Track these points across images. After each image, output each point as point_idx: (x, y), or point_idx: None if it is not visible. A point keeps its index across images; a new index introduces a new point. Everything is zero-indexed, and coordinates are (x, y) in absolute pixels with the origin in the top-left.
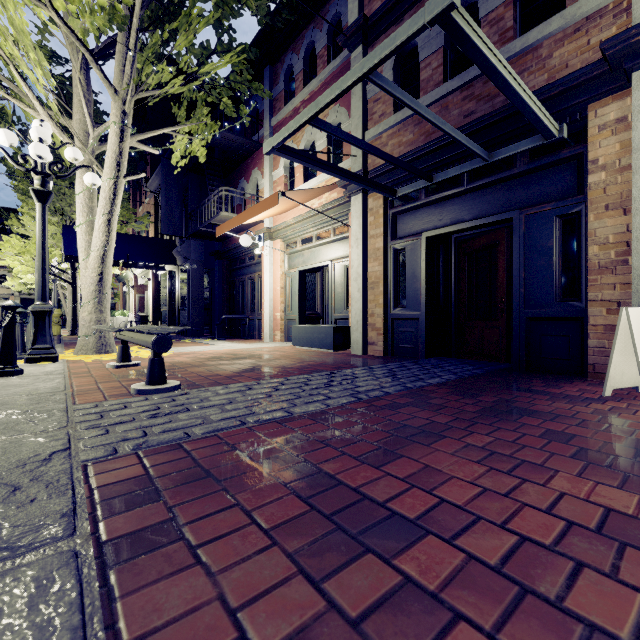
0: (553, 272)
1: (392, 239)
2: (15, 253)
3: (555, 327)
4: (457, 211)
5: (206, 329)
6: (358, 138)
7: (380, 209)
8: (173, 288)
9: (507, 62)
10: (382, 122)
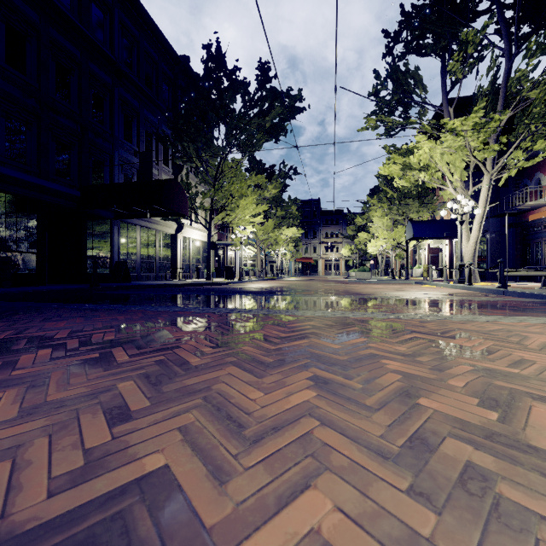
0: None
1: None
2: (383, 238)
3: None
4: None
5: None
6: None
7: None
8: None
9: None
10: None
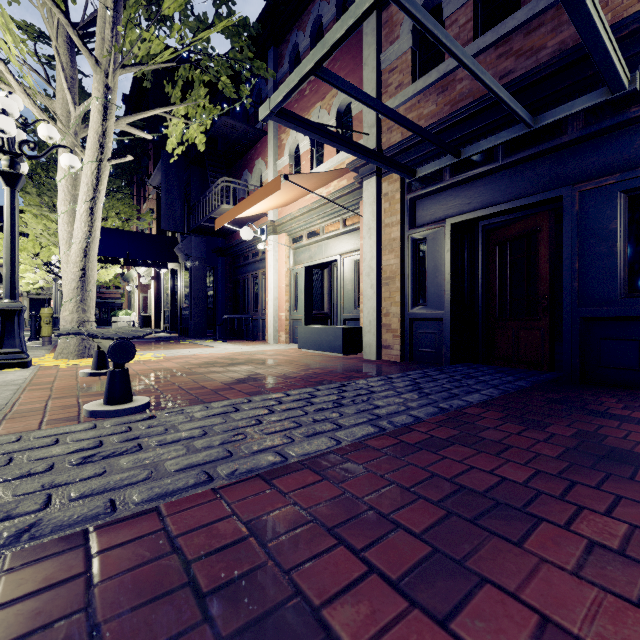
0: (617, 261)
1: (410, 228)
2: None
3: (620, 329)
4: (489, 192)
5: (210, 329)
6: (374, 98)
7: (396, 194)
8: (176, 287)
9: (556, 5)
10: (399, 94)
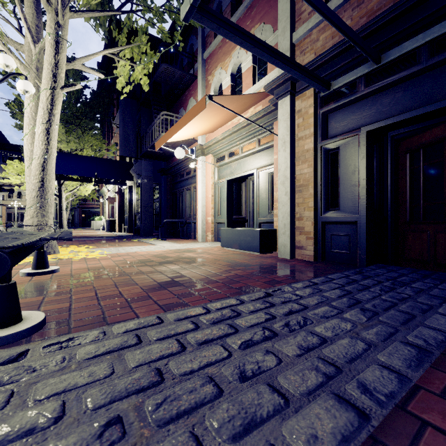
0: None
1: (322, 139)
2: (16, 173)
3: None
4: (410, 96)
5: (156, 230)
6: None
7: (309, 109)
8: (132, 199)
9: None
10: (312, 16)
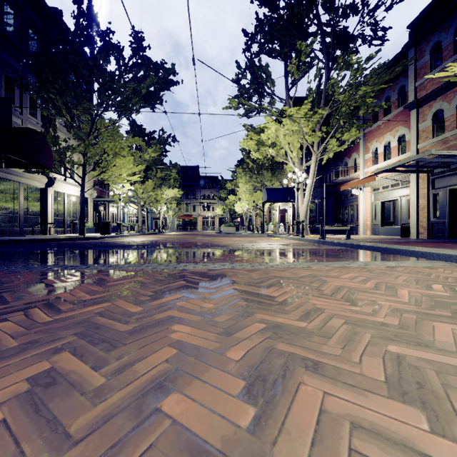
0: None
1: (432, 189)
2: (246, 200)
3: None
4: None
5: None
6: (410, 165)
7: (425, 177)
8: None
9: None
10: (426, 141)
